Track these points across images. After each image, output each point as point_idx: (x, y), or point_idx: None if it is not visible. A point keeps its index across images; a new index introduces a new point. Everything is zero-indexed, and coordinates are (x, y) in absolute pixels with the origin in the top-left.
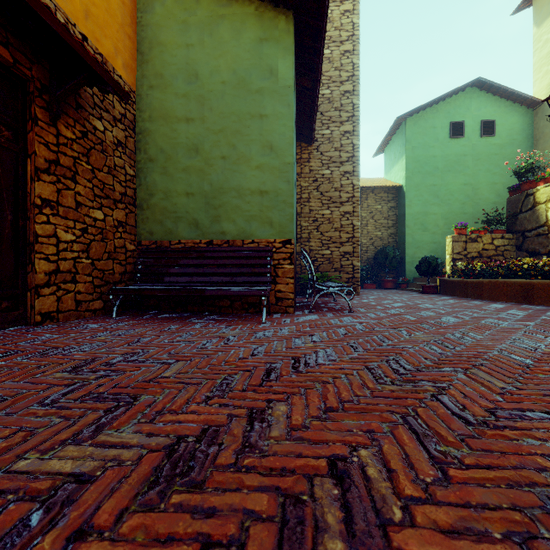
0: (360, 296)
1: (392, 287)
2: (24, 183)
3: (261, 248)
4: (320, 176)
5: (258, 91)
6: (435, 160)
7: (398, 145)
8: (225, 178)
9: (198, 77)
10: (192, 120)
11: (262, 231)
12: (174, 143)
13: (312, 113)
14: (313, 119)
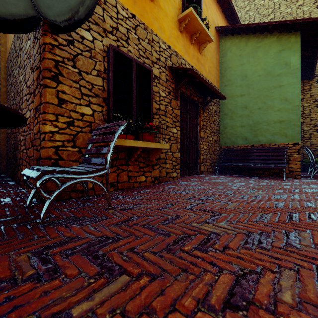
0: None
1: None
2: (197, 133)
3: (280, 147)
4: None
5: (278, 75)
6: None
7: None
8: (260, 117)
9: (246, 77)
10: (243, 95)
11: (280, 139)
12: (235, 106)
13: (312, 65)
14: (313, 68)
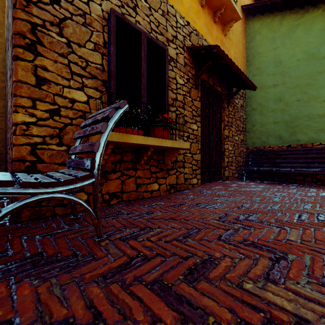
0: None
1: None
2: (221, 131)
3: None
4: None
5: (324, 57)
6: None
7: None
8: (299, 111)
9: (281, 62)
10: (277, 85)
11: None
12: (266, 99)
13: None
14: None
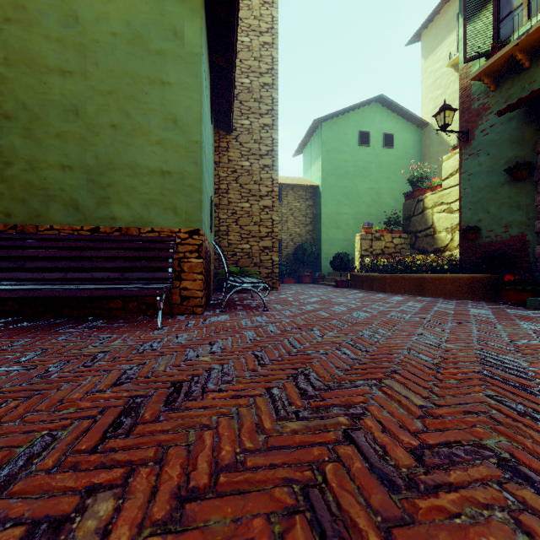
0: (279, 292)
1: (309, 281)
2: None
3: (162, 238)
4: (240, 167)
5: (159, 53)
6: (346, 164)
7: (315, 147)
8: (116, 151)
9: (78, 21)
10: (69, 74)
11: (164, 218)
12: (42, 98)
13: (229, 97)
14: (230, 105)
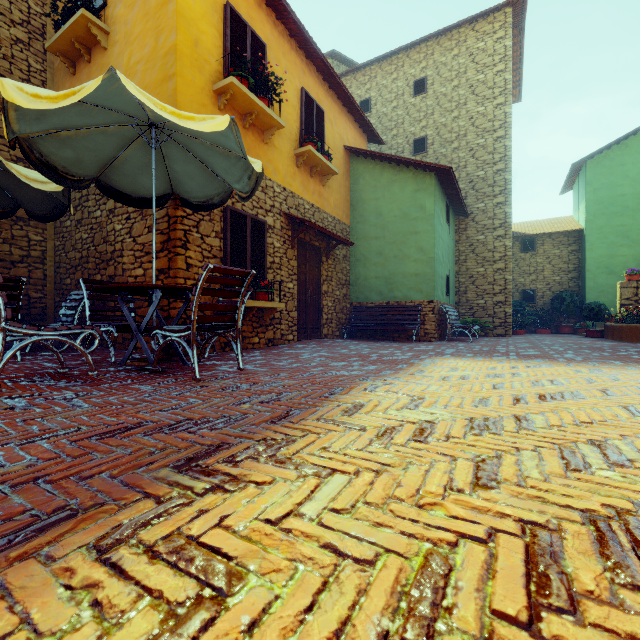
0: (508, 337)
1: (569, 332)
2: (320, 286)
3: (415, 306)
4: (476, 241)
5: (414, 219)
6: (623, 199)
7: (581, 186)
8: (396, 268)
9: (381, 215)
10: (378, 238)
11: (416, 296)
12: (369, 251)
13: (461, 203)
14: (463, 206)
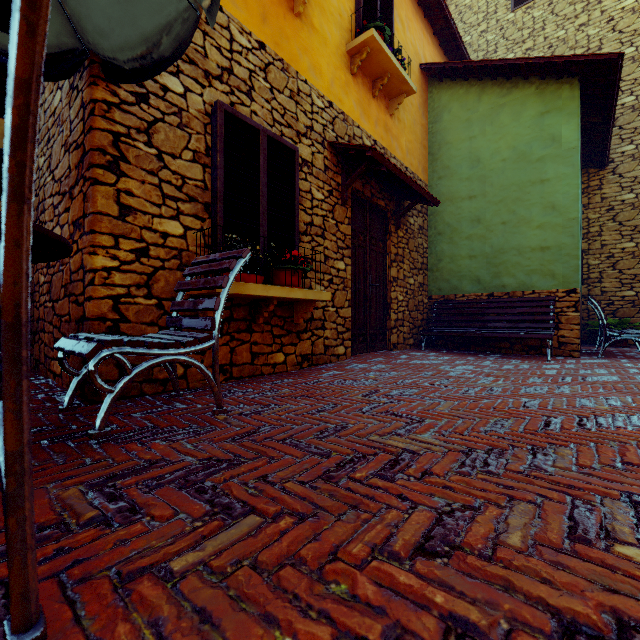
0: None
1: None
2: (385, 270)
3: (543, 298)
4: (618, 203)
5: (538, 160)
6: None
7: None
8: (505, 240)
9: (479, 161)
10: (474, 197)
11: (543, 283)
12: (458, 218)
13: (604, 141)
14: (605, 146)
